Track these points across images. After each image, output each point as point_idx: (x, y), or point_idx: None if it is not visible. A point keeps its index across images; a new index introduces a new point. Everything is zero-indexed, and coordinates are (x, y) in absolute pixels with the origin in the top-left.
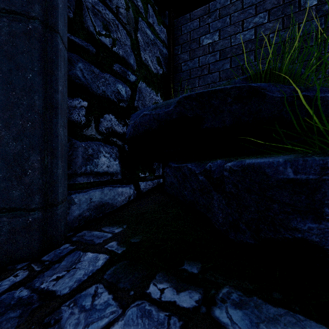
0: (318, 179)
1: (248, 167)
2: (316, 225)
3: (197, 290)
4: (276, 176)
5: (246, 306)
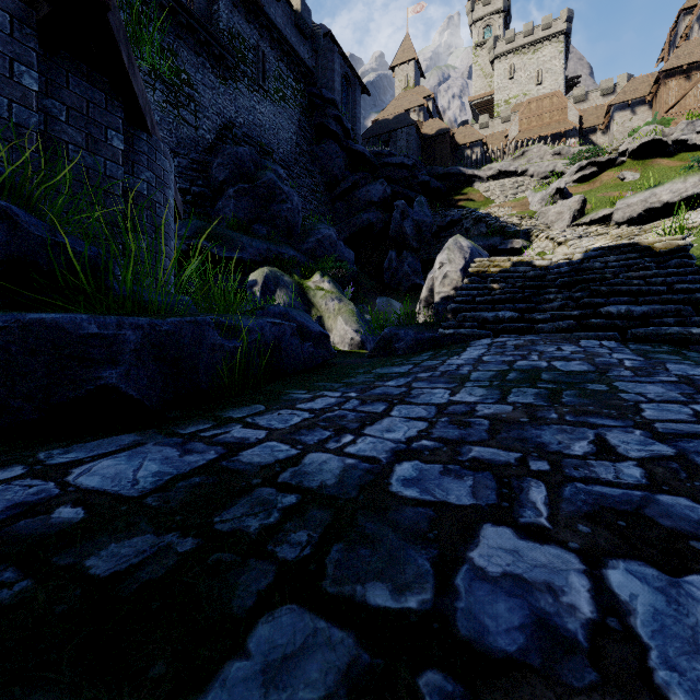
0: (116, 333)
1: (34, 322)
2: (115, 371)
3: (11, 466)
4: (80, 332)
5: (74, 450)
